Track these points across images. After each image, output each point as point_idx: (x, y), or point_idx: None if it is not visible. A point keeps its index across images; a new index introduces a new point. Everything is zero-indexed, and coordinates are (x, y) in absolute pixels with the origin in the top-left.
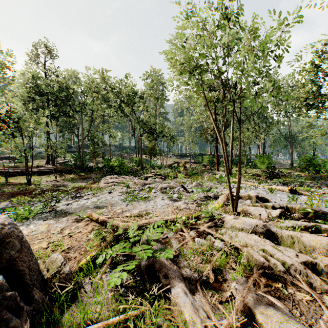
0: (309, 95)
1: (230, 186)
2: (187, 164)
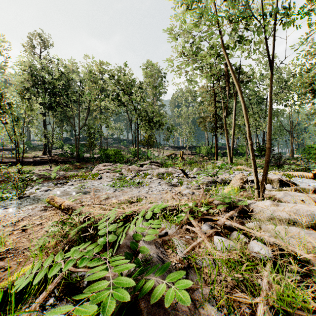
0: (314, 80)
1: (255, 161)
2: (184, 156)
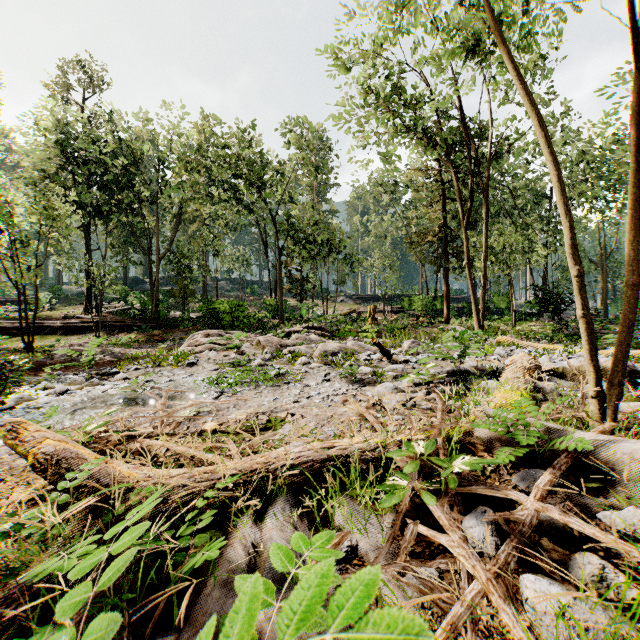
0: None
1: (590, 321)
2: (377, 315)
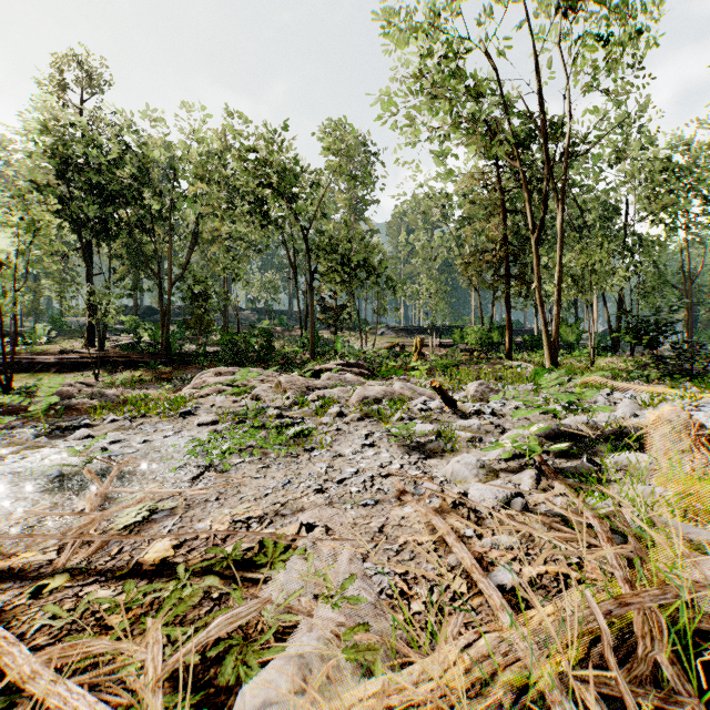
0: None
1: None
2: (423, 350)
